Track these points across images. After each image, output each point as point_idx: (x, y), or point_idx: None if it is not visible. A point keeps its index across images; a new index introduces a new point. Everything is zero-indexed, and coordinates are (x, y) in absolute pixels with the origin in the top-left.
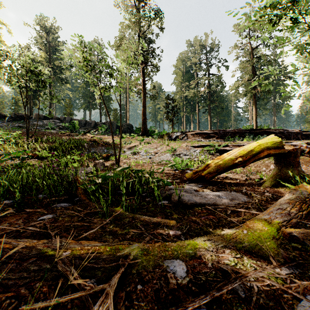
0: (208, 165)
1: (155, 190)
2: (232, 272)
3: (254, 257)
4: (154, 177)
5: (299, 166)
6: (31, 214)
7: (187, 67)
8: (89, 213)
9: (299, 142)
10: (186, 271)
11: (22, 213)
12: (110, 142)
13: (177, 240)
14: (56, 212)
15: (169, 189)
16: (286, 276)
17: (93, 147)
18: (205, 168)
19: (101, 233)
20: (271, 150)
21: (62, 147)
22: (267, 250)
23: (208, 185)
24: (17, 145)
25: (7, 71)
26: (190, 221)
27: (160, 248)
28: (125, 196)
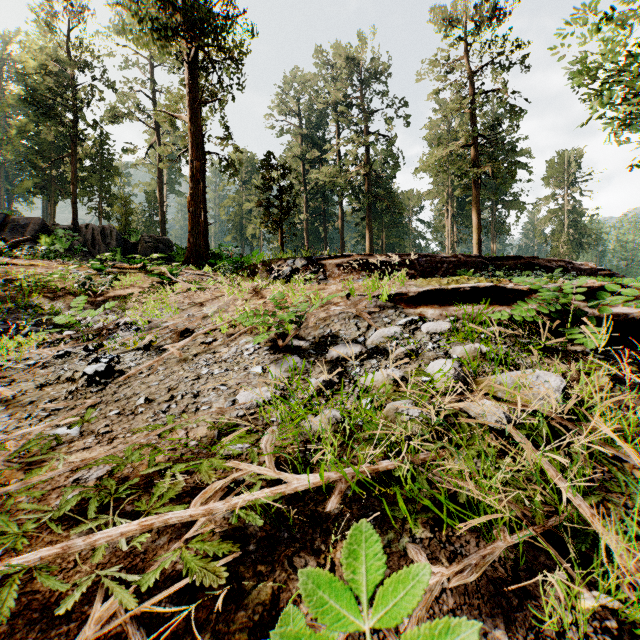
0: None
1: None
2: None
3: None
4: None
5: None
6: None
7: (317, 116)
8: None
9: None
10: None
11: None
12: (31, 280)
13: None
14: None
15: None
16: None
17: None
18: None
19: None
20: None
21: None
22: None
23: None
24: None
25: None
26: None
27: None
28: None
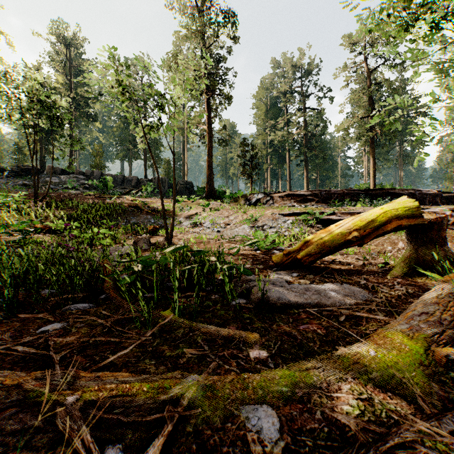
0: (306, 243)
1: (226, 283)
2: (358, 430)
3: (391, 399)
4: (224, 261)
5: (445, 245)
6: (27, 323)
7: (273, 98)
8: (121, 321)
9: (439, 208)
10: (279, 427)
11: (13, 320)
12: (159, 208)
13: (262, 367)
14: (68, 319)
15: (247, 281)
16: (453, 439)
17: (133, 216)
18: (302, 247)
19: (138, 355)
20: (403, 221)
21: (88, 215)
22: (411, 384)
23: (307, 274)
24: (20, 212)
25: (6, 103)
26: (281, 333)
27: (234, 383)
28: (179, 291)
